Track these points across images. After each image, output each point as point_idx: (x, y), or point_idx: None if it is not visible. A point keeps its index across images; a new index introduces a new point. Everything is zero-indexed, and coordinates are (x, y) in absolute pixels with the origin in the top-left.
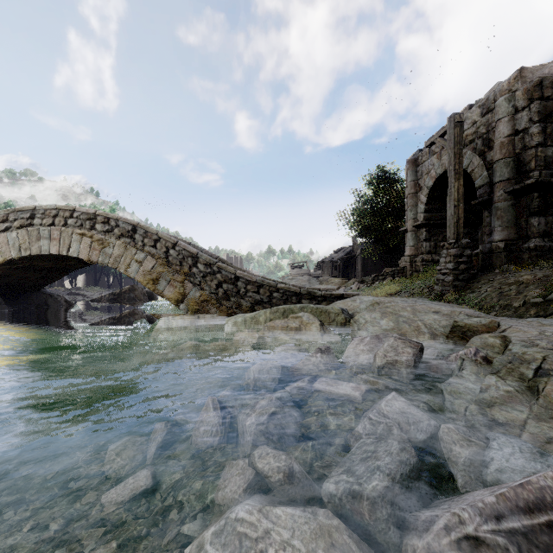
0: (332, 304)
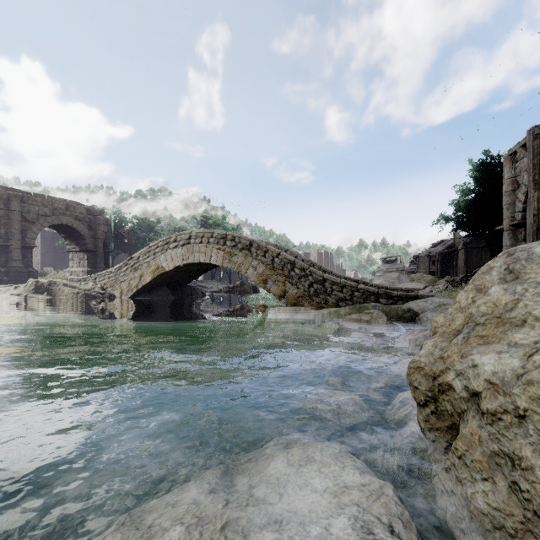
0: (405, 304)
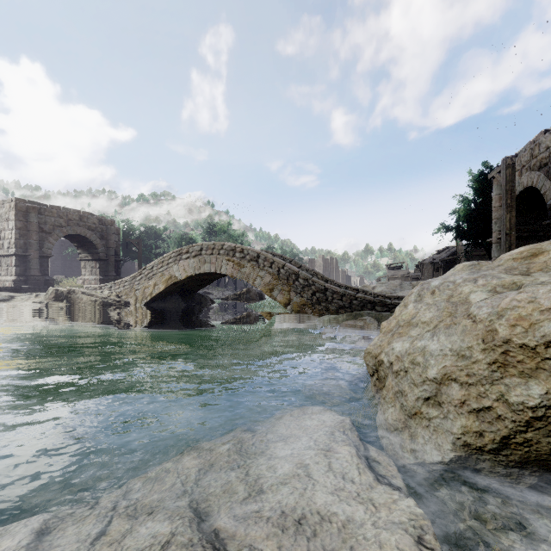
0: None
